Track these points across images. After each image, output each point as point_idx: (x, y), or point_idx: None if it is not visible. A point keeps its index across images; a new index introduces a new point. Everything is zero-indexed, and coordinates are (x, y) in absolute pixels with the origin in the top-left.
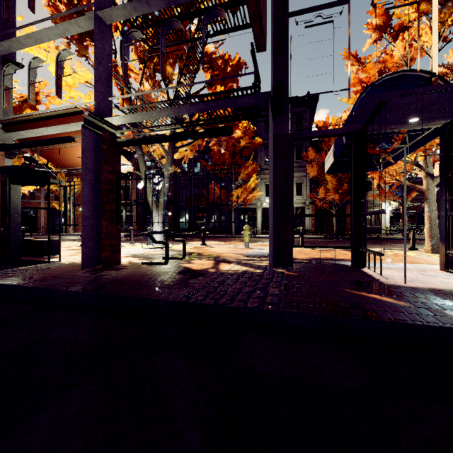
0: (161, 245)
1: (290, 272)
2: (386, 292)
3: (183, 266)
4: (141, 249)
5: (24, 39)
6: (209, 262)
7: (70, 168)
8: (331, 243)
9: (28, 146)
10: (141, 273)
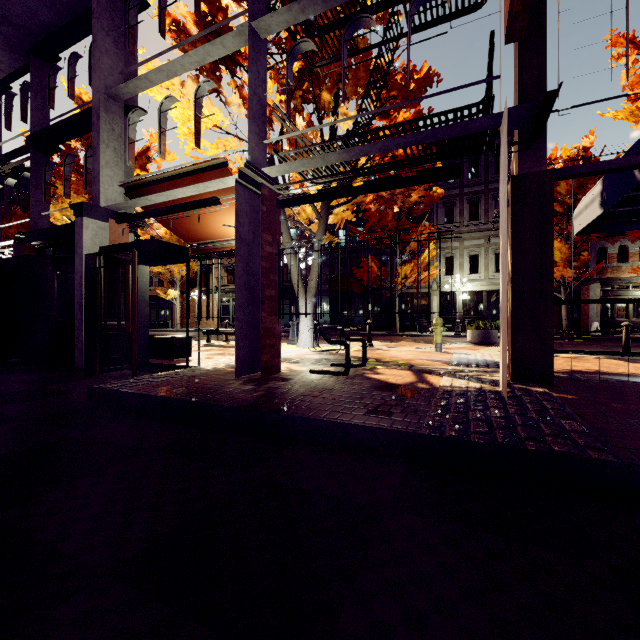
0: (311, 347)
1: (557, 392)
2: None
3: (373, 378)
4: (288, 351)
5: (154, 74)
6: (405, 373)
7: (198, 242)
8: (566, 346)
9: (160, 214)
10: (321, 387)
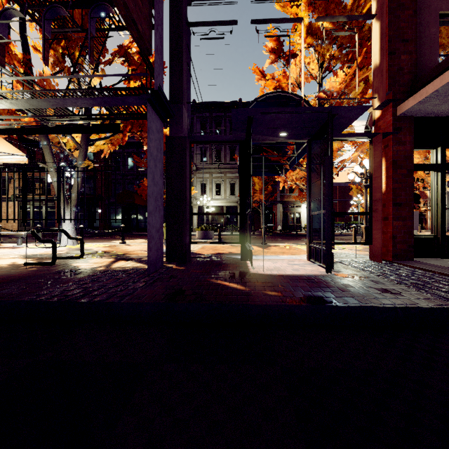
0: (72, 245)
1: (179, 266)
2: (241, 280)
3: (73, 265)
4: (44, 249)
5: None
6: (107, 261)
7: None
8: (254, 239)
9: None
10: (12, 275)
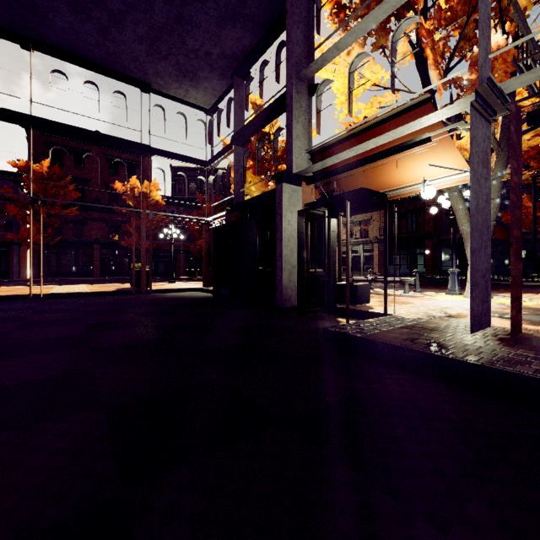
0: None
1: None
2: None
3: None
4: (465, 302)
5: (344, 40)
6: None
7: None
8: None
9: (351, 168)
10: None
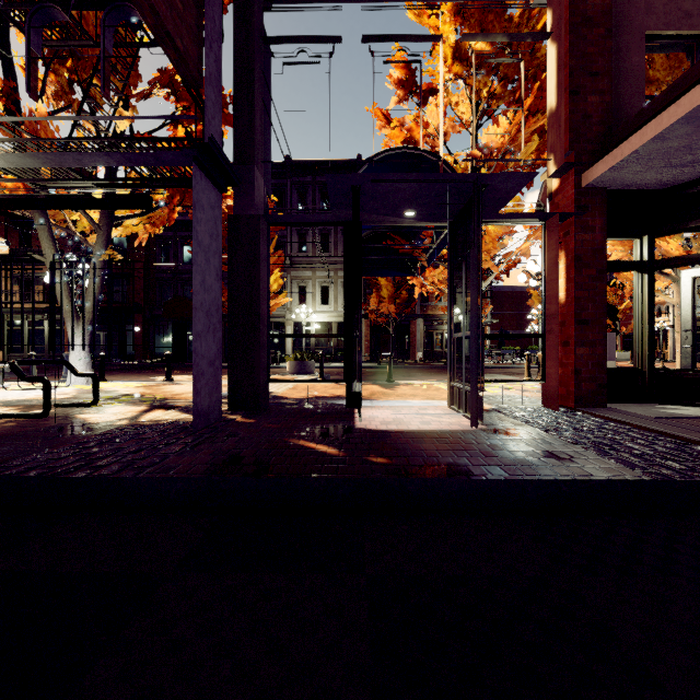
0: (86, 384)
1: (248, 418)
2: (338, 440)
3: (78, 418)
4: (38, 391)
5: None
6: (135, 410)
7: None
8: (379, 374)
9: None
10: None
